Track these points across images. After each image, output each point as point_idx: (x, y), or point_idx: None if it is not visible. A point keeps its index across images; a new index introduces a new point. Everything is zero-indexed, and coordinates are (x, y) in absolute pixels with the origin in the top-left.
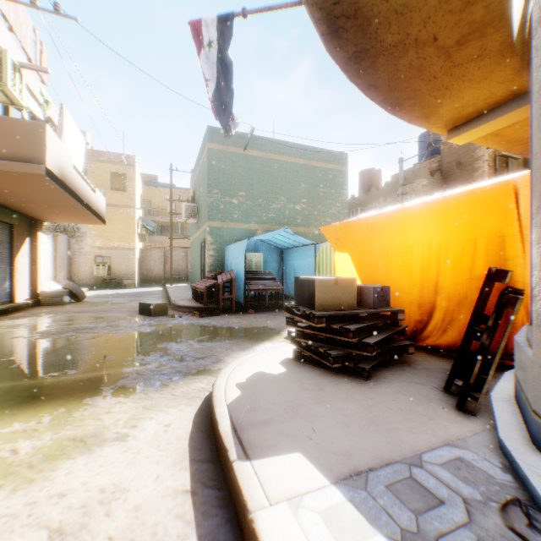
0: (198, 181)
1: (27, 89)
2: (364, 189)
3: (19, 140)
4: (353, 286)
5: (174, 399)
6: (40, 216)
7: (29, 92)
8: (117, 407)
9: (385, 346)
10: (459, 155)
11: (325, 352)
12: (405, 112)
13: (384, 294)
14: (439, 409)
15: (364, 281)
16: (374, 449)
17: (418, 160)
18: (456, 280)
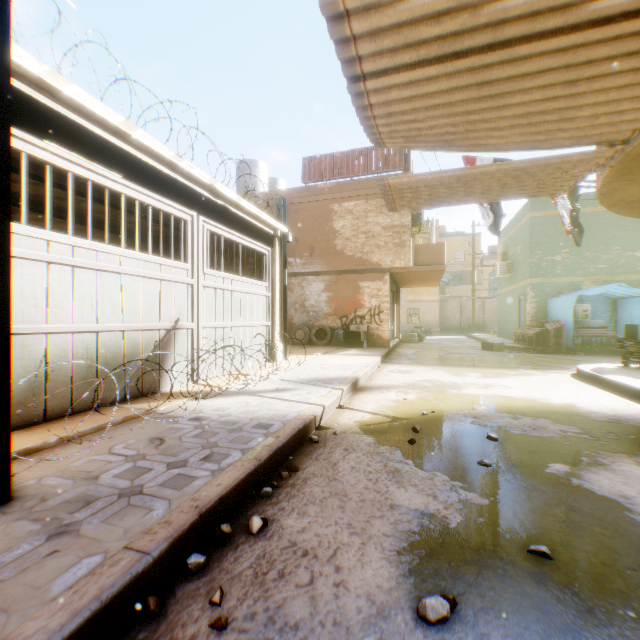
0: (512, 241)
1: None
2: None
3: (432, 254)
4: None
5: (554, 372)
6: (404, 285)
7: None
8: (530, 371)
9: None
10: None
11: None
12: None
13: None
14: None
15: None
16: None
17: None
18: None
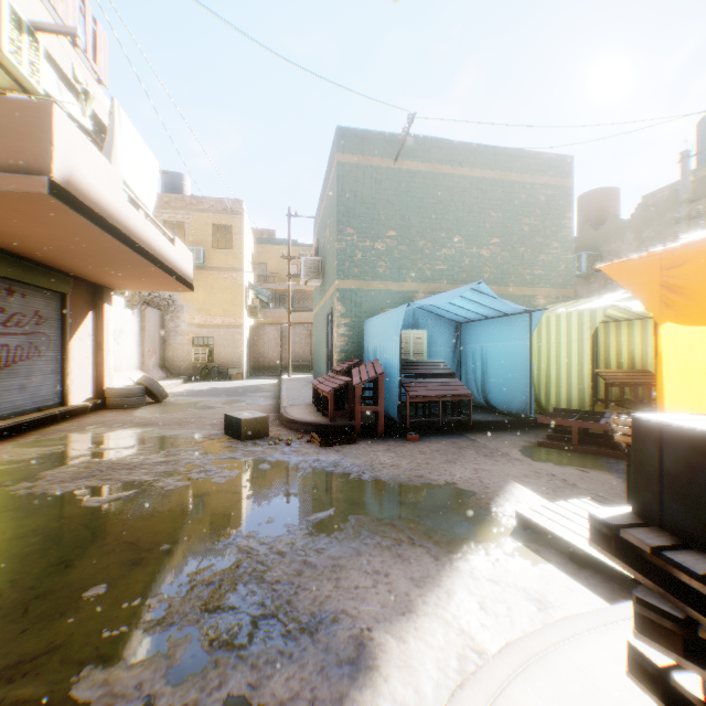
0: (323, 222)
1: (68, 85)
2: (588, 223)
3: (7, 136)
4: None
5: None
6: (104, 281)
7: (72, 91)
8: None
9: None
10: None
11: None
12: None
13: None
14: None
15: None
16: None
17: (697, 163)
18: None
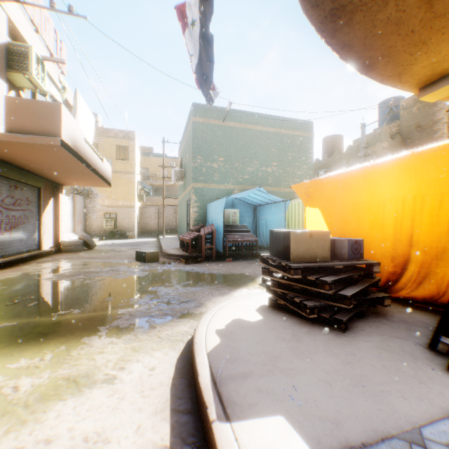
0: (184, 150)
1: (49, 78)
2: (328, 153)
3: (40, 118)
4: (327, 239)
5: (159, 341)
6: (61, 181)
7: (51, 81)
8: (109, 348)
9: (360, 297)
10: (418, 119)
11: (300, 302)
12: (377, 71)
13: (357, 247)
14: (427, 370)
15: (334, 234)
16: (364, 417)
17: (378, 125)
18: (432, 233)
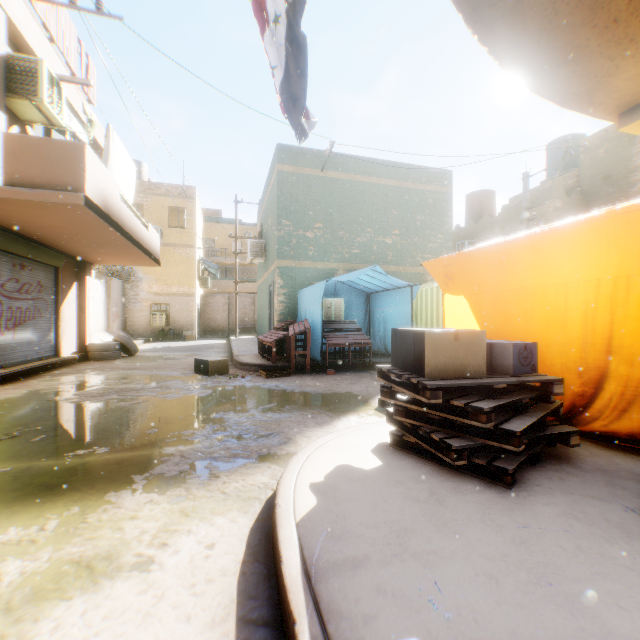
0: (266, 212)
1: (70, 109)
2: (473, 217)
3: (54, 165)
4: (482, 343)
5: (224, 500)
6: (88, 258)
7: (73, 113)
8: (146, 510)
9: (533, 433)
10: (606, 167)
11: (441, 440)
12: (556, 87)
13: (527, 355)
14: None
15: (489, 335)
16: None
17: (547, 176)
18: None
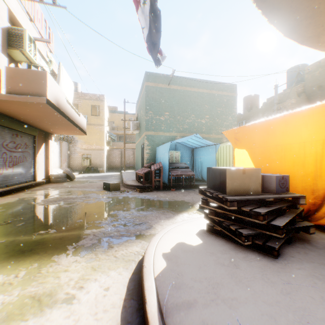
0: (139, 107)
1: (41, 55)
2: (247, 109)
3: (31, 83)
4: (258, 175)
5: (115, 261)
6: (50, 131)
7: (42, 57)
8: (73, 266)
9: (288, 226)
10: (320, 81)
11: (235, 230)
12: (299, 33)
13: (284, 182)
14: None
15: None
16: None
17: (287, 87)
18: None
